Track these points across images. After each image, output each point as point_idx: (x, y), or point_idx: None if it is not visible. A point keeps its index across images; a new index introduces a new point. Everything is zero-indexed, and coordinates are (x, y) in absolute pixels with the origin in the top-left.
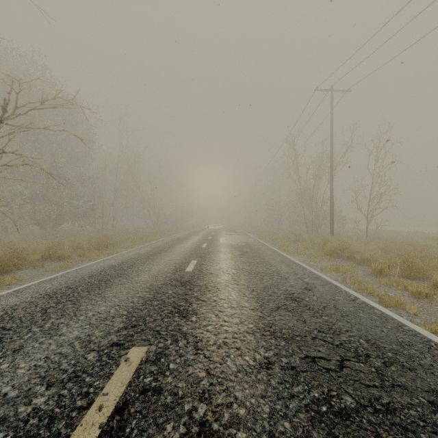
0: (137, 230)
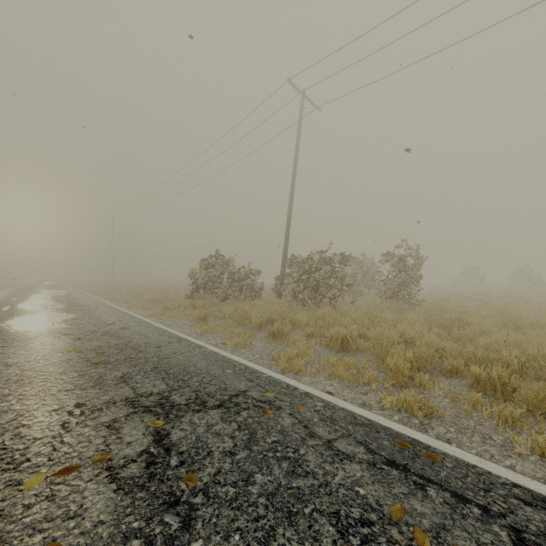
0: None
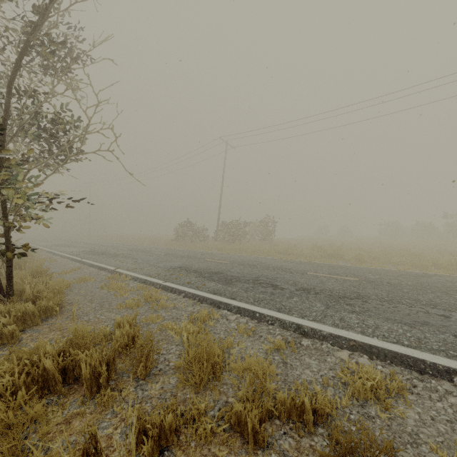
0: None
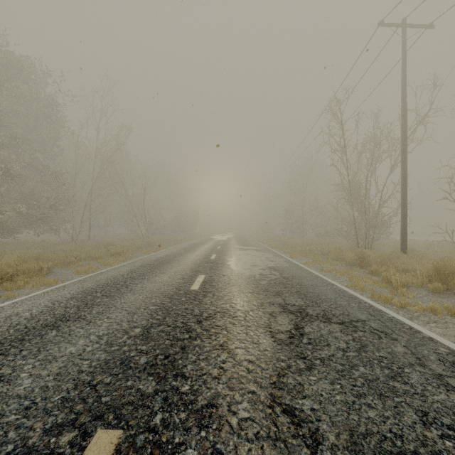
0: (111, 244)
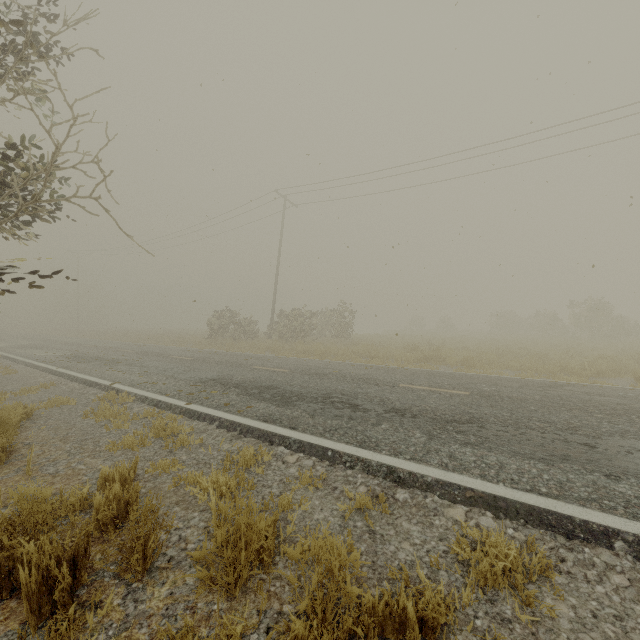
0: None
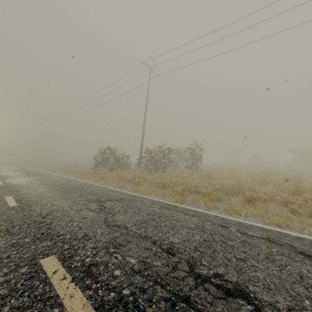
0: None
